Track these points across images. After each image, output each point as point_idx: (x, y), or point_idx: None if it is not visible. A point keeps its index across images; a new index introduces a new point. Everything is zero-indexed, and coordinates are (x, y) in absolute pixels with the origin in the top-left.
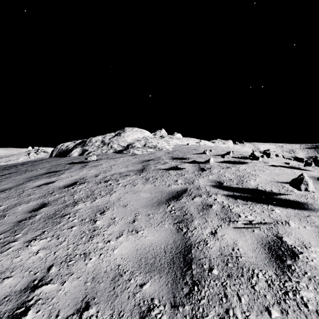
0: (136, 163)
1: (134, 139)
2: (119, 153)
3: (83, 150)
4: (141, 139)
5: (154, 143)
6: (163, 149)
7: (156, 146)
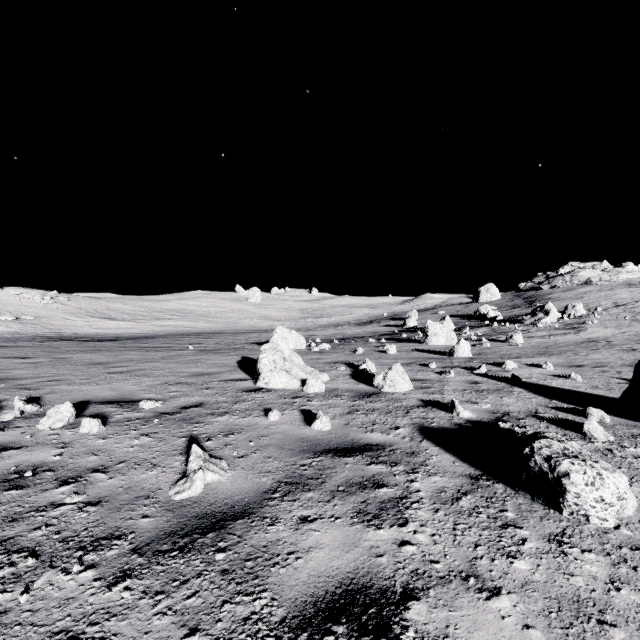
0: (605, 286)
1: (590, 277)
2: (585, 285)
3: (551, 286)
4: (595, 277)
5: (607, 279)
6: (616, 281)
7: (609, 280)
